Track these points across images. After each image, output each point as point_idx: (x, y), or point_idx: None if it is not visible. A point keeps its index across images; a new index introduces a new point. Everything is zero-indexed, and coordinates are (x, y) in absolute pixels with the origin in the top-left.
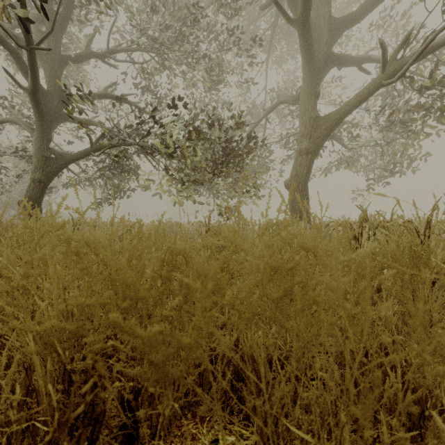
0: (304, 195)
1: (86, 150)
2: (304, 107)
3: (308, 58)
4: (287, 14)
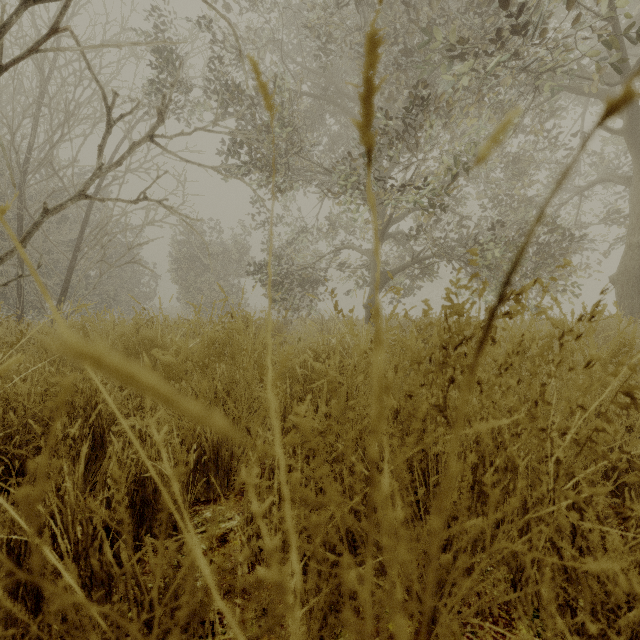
0: (635, 291)
1: (407, 263)
2: (635, 198)
3: (639, 154)
4: (611, 130)
